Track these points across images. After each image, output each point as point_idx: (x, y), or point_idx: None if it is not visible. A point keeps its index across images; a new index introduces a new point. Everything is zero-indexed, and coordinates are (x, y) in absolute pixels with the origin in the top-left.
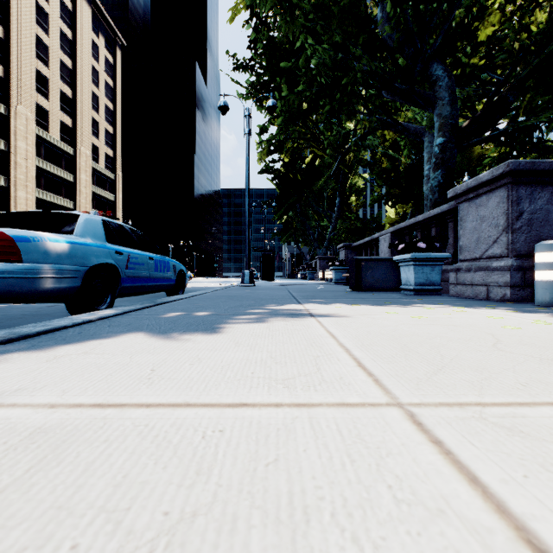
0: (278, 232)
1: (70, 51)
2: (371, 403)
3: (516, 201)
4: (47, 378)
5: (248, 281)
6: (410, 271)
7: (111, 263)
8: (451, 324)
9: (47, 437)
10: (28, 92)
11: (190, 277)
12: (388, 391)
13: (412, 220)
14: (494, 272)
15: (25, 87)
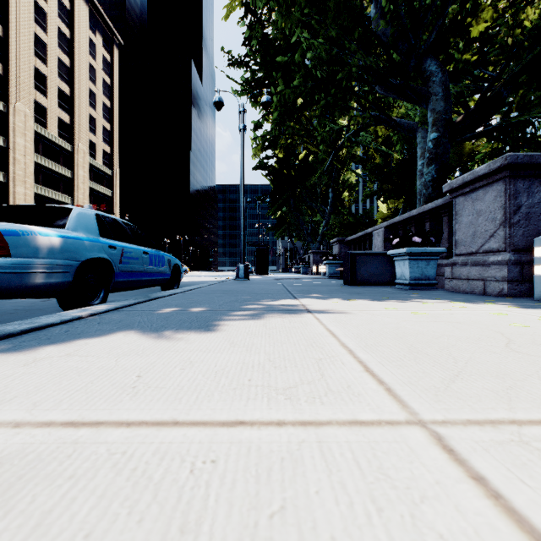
0: (272, 227)
1: (68, 49)
2: (387, 420)
3: (513, 195)
4: (19, 387)
5: (243, 275)
6: (405, 266)
7: (104, 258)
8: (455, 321)
9: (0, 471)
10: (27, 89)
11: (186, 271)
12: (405, 404)
13: (406, 215)
14: (491, 267)
15: (24, 85)
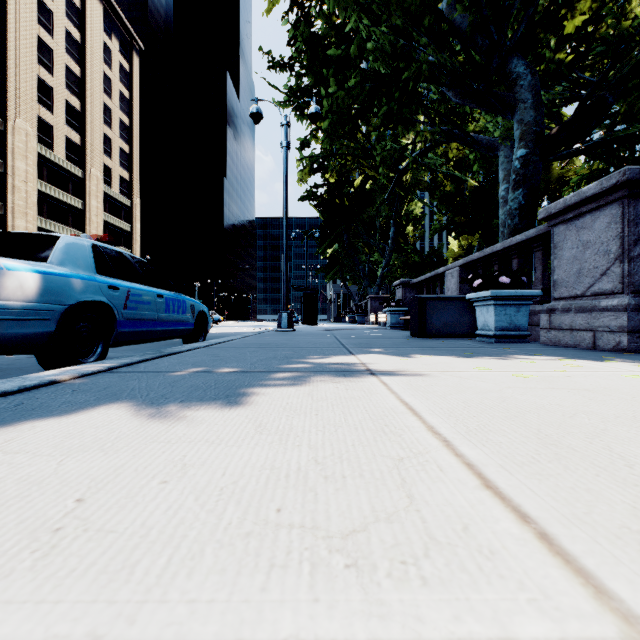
0: (322, 268)
1: (78, 56)
2: None
3: (634, 221)
4: None
5: (286, 325)
6: (490, 313)
7: (101, 301)
8: (580, 388)
9: None
10: (29, 103)
11: (219, 321)
12: (598, 586)
13: (488, 250)
14: (604, 313)
15: (25, 98)
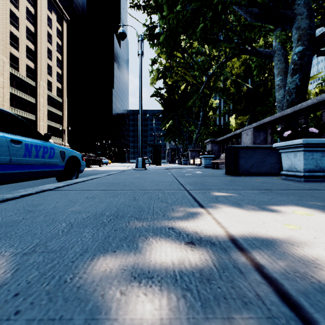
0: (163, 135)
1: (33, 21)
2: None
3: None
4: None
5: (141, 166)
6: (298, 157)
7: None
8: None
9: None
10: (5, 45)
11: (107, 163)
12: None
13: (278, 114)
14: None
15: (2, 42)
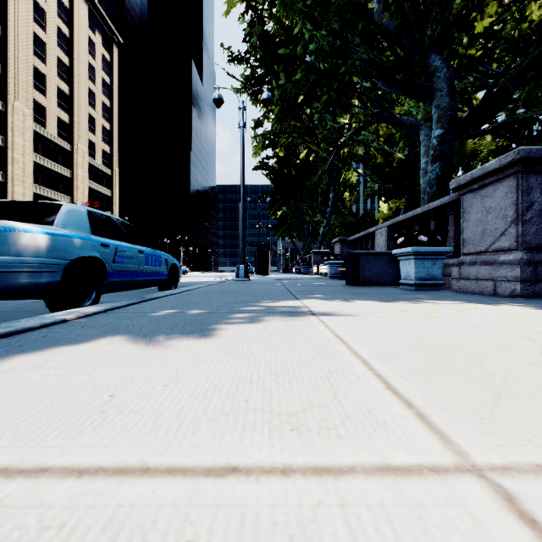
0: (273, 227)
1: (67, 48)
2: (430, 465)
3: (526, 191)
4: None
5: (243, 275)
6: (411, 265)
7: (95, 257)
8: (473, 324)
9: None
10: (26, 88)
11: (186, 272)
12: (446, 439)
13: (410, 213)
14: (502, 266)
15: (22, 84)
